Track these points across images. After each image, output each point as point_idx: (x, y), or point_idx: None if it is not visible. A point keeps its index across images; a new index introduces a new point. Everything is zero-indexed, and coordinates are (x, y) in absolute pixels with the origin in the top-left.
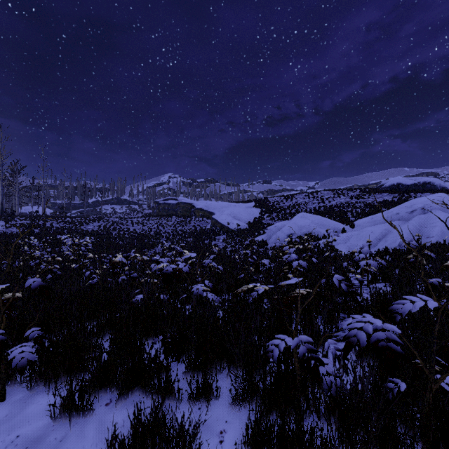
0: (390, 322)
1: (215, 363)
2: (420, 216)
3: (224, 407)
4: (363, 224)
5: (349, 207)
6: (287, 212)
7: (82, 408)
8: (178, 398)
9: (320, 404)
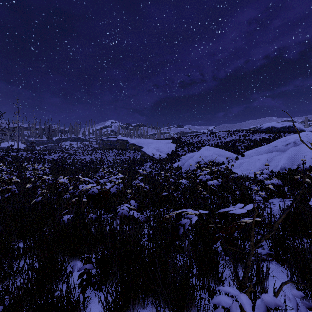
0: None
1: (138, 298)
2: (294, 148)
3: None
4: (250, 154)
5: (238, 142)
6: (195, 146)
7: None
8: None
9: None
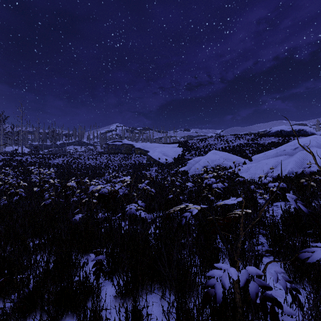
0: None
1: (146, 284)
2: (302, 151)
3: None
4: (258, 158)
5: (246, 146)
6: (202, 150)
7: None
8: None
9: None
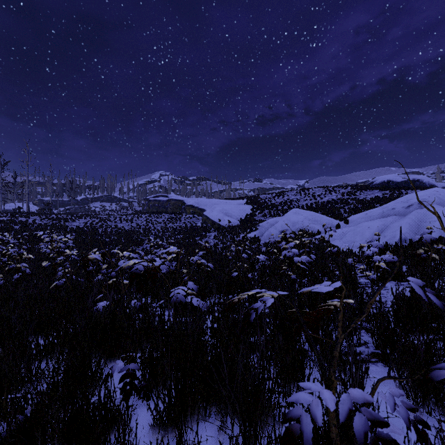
0: None
1: (198, 407)
2: (418, 210)
3: None
4: (357, 219)
5: (341, 203)
6: (279, 208)
7: None
8: None
9: None
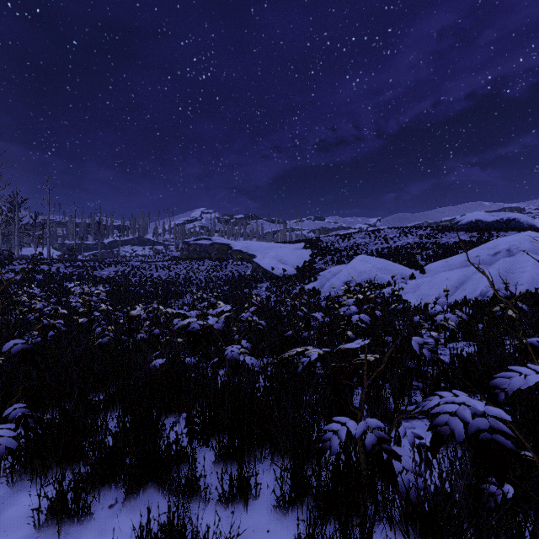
0: (492, 403)
1: (253, 450)
2: (505, 259)
3: (266, 510)
4: (435, 269)
5: (418, 248)
6: (344, 254)
7: (77, 513)
8: (205, 497)
9: (394, 509)
